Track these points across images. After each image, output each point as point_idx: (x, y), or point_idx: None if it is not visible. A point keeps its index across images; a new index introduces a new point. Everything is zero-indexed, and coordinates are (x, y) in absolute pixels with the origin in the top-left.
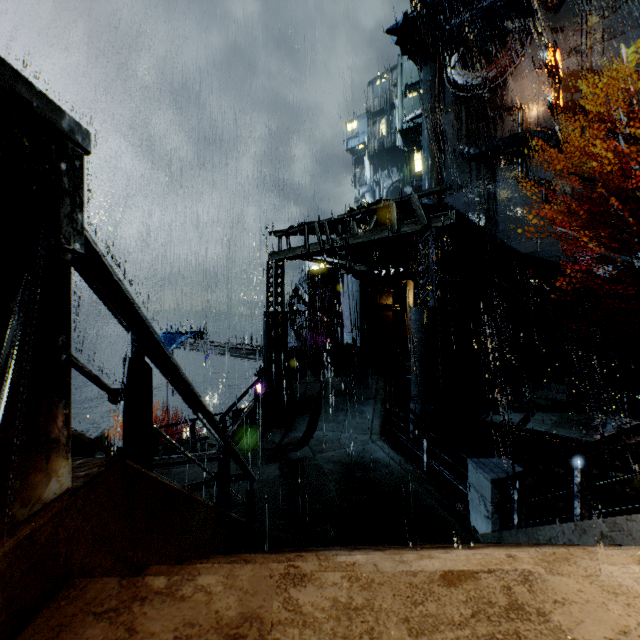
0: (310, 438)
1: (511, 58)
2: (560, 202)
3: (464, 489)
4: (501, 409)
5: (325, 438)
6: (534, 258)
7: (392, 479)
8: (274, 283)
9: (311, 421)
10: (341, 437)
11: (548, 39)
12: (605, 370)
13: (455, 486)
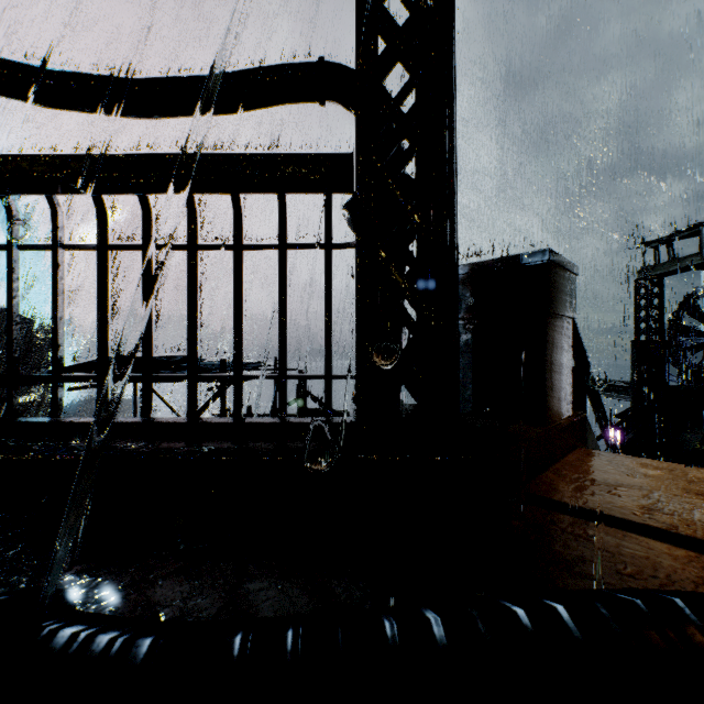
0: None
1: None
2: None
3: None
4: None
5: None
6: None
7: None
8: (646, 305)
9: None
10: None
11: None
12: None
13: None
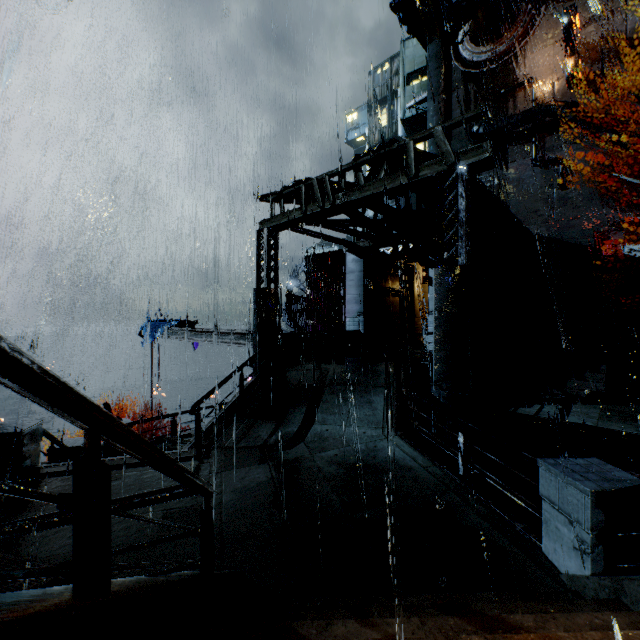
0: (306, 433)
1: (524, 29)
2: (578, 182)
3: (521, 502)
4: (530, 401)
5: (325, 433)
6: (552, 240)
7: (417, 487)
8: (266, 255)
9: (308, 413)
10: (345, 432)
11: (565, 7)
12: (632, 361)
13: (507, 497)
